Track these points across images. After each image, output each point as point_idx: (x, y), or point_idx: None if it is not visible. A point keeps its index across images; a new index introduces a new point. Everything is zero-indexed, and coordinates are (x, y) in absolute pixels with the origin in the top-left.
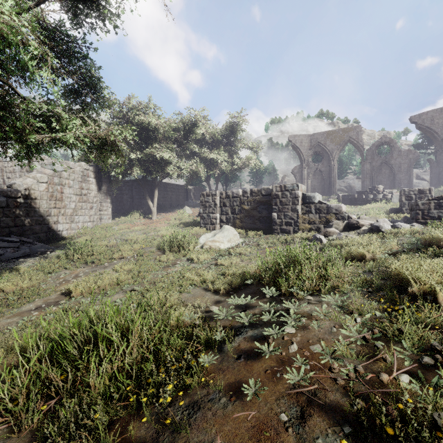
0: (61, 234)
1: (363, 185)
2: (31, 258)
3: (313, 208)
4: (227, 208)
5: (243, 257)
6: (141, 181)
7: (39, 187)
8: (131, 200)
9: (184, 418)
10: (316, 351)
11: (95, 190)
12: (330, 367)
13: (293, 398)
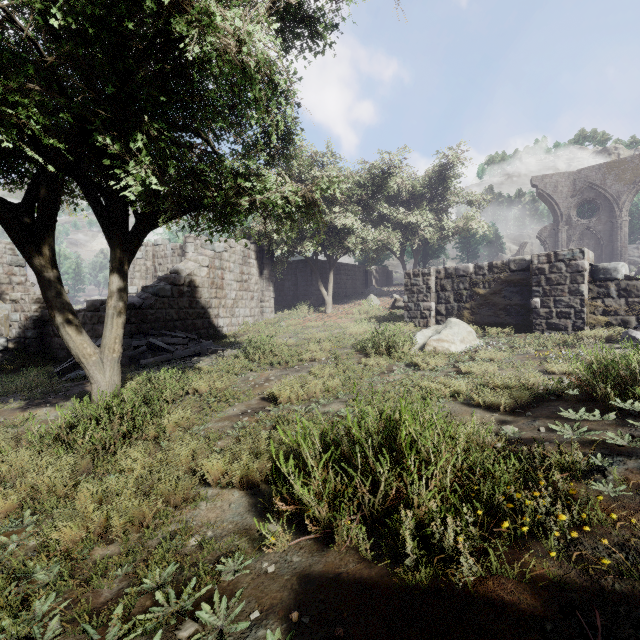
0: (222, 331)
1: None
2: (205, 357)
3: (614, 287)
4: (447, 294)
5: (499, 364)
6: (311, 260)
7: (200, 272)
8: (295, 288)
9: None
10: None
11: (256, 274)
12: None
13: None
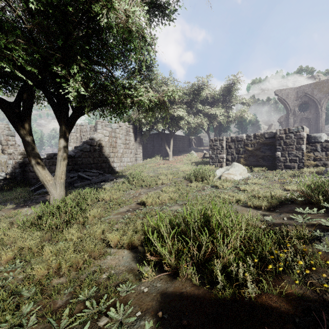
0: (115, 169)
1: None
2: (107, 182)
3: (319, 146)
4: (232, 150)
5: (260, 186)
6: (161, 133)
7: (104, 139)
8: (153, 147)
9: None
10: None
11: (133, 140)
12: None
13: None
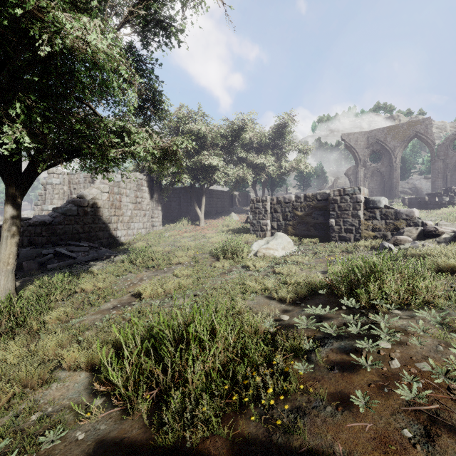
0: (120, 240)
1: (433, 186)
2: (99, 262)
3: (378, 213)
4: (278, 214)
5: (301, 266)
6: (189, 188)
7: (102, 196)
8: (179, 207)
9: (297, 421)
10: (425, 370)
11: (147, 198)
12: (449, 387)
13: (412, 415)
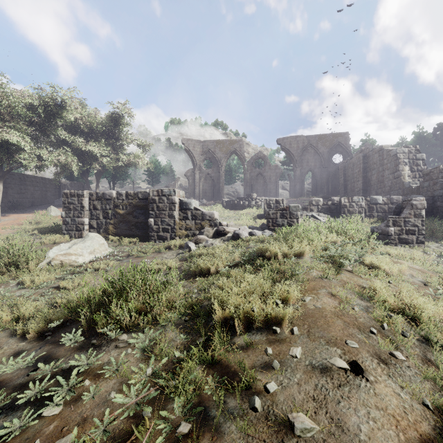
0: None
1: (244, 192)
2: None
3: (190, 214)
4: (98, 212)
5: (100, 274)
6: None
7: None
8: None
9: None
10: None
11: None
12: None
13: None
